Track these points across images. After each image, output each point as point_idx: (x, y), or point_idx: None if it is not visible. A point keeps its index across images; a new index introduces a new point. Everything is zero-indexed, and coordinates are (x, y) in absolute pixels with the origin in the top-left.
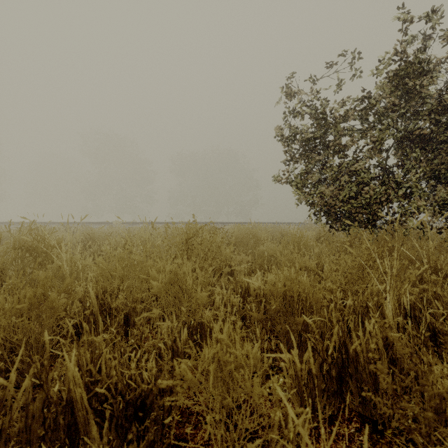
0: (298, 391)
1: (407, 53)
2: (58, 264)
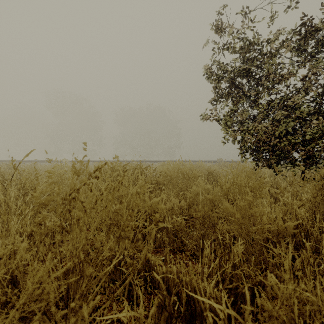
0: None
1: None
2: None
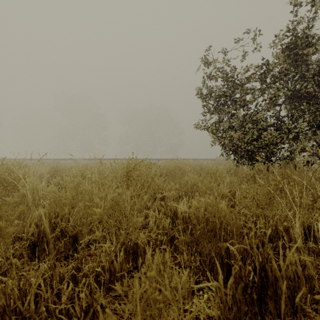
0: (224, 318)
1: (297, 30)
2: (23, 192)
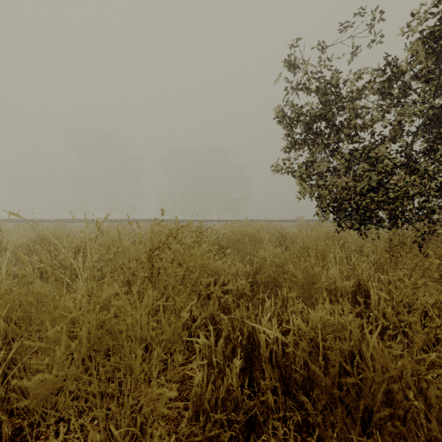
0: None
1: None
2: None
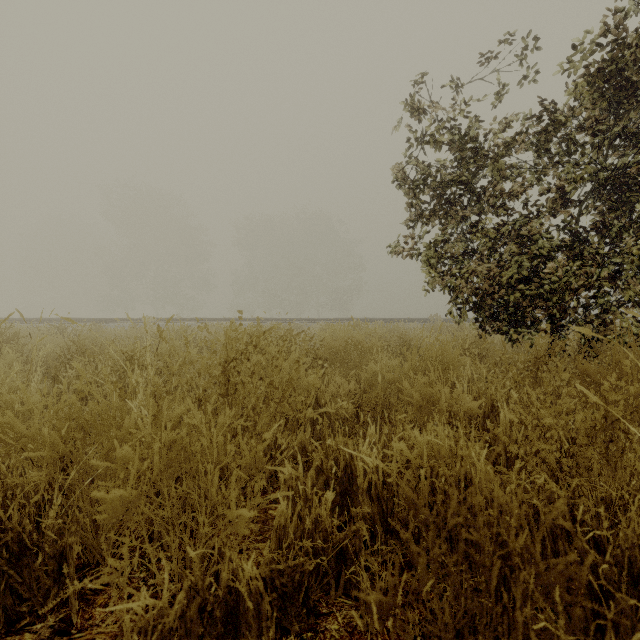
0: None
1: (624, 30)
2: None
